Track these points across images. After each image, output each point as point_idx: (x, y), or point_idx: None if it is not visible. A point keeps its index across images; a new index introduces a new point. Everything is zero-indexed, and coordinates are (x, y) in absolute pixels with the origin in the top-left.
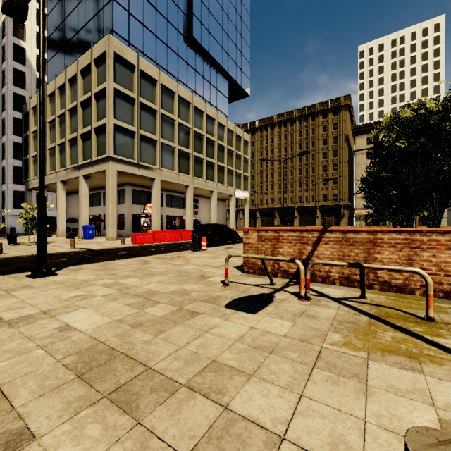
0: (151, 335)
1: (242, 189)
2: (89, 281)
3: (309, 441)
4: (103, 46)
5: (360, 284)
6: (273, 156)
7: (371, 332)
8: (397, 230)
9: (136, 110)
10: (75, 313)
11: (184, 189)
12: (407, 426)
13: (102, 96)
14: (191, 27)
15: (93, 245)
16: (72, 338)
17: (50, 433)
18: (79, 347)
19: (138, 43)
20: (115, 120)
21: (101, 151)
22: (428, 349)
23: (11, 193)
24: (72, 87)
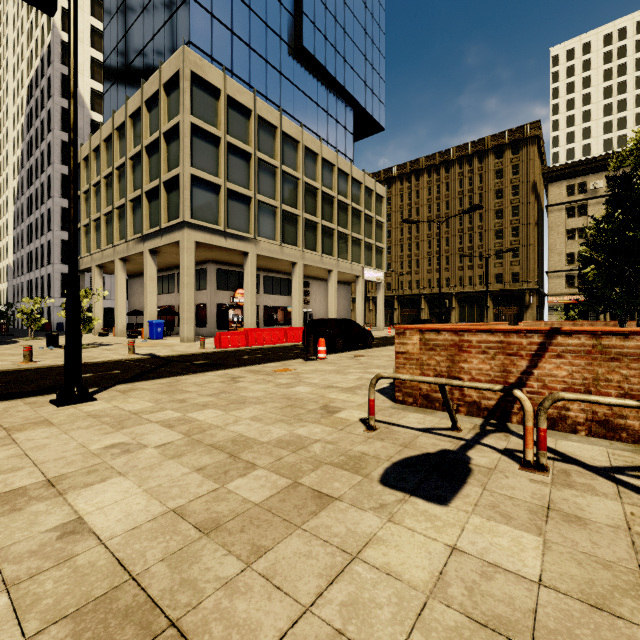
0: (239, 562)
1: (373, 266)
2: (142, 414)
3: None
4: (175, 64)
5: None
6: (418, 218)
7: None
8: None
9: (222, 154)
10: (101, 486)
11: (289, 268)
12: None
13: (175, 135)
14: (300, 32)
15: (160, 349)
16: (78, 561)
17: None
18: (85, 591)
19: (225, 58)
20: (192, 168)
21: (173, 215)
22: None
23: (58, 276)
24: (134, 126)
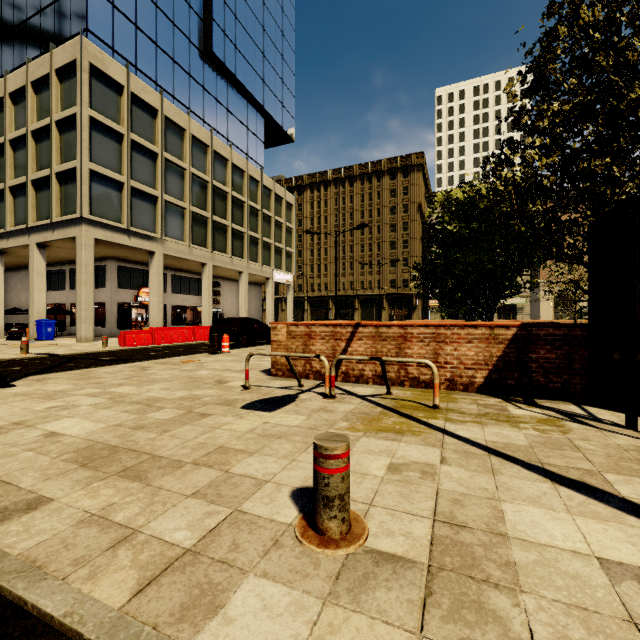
0: (156, 434)
1: (283, 269)
2: (66, 391)
3: (288, 481)
4: (71, 52)
5: (384, 379)
6: (327, 226)
7: (377, 419)
8: (425, 324)
9: (125, 151)
10: (58, 422)
11: (199, 268)
12: (364, 468)
13: (70, 125)
14: (209, 38)
15: (57, 349)
16: (64, 442)
17: (67, 497)
18: (75, 447)
19: (128, 52)
20: (91, 163)
21: (67, 209)
22: (417, 427)
23: None
24: (16, 106)
